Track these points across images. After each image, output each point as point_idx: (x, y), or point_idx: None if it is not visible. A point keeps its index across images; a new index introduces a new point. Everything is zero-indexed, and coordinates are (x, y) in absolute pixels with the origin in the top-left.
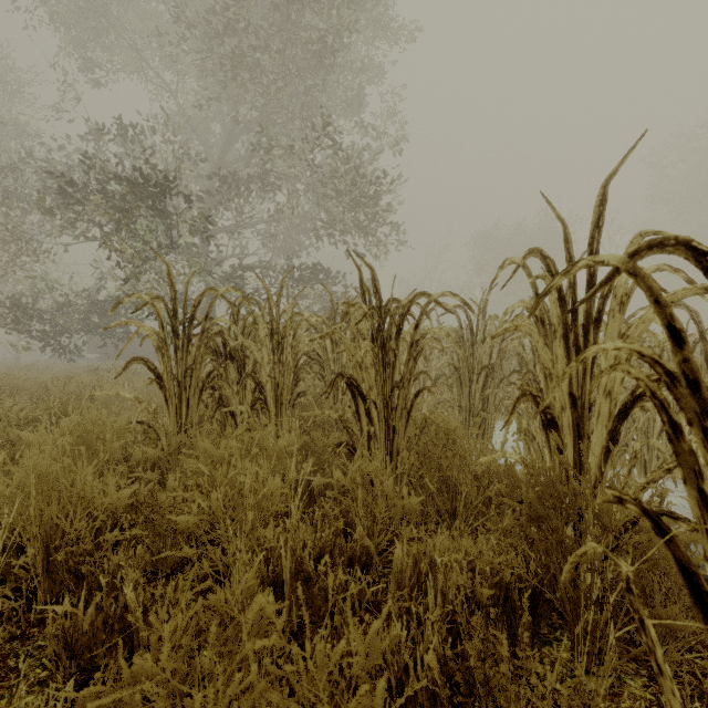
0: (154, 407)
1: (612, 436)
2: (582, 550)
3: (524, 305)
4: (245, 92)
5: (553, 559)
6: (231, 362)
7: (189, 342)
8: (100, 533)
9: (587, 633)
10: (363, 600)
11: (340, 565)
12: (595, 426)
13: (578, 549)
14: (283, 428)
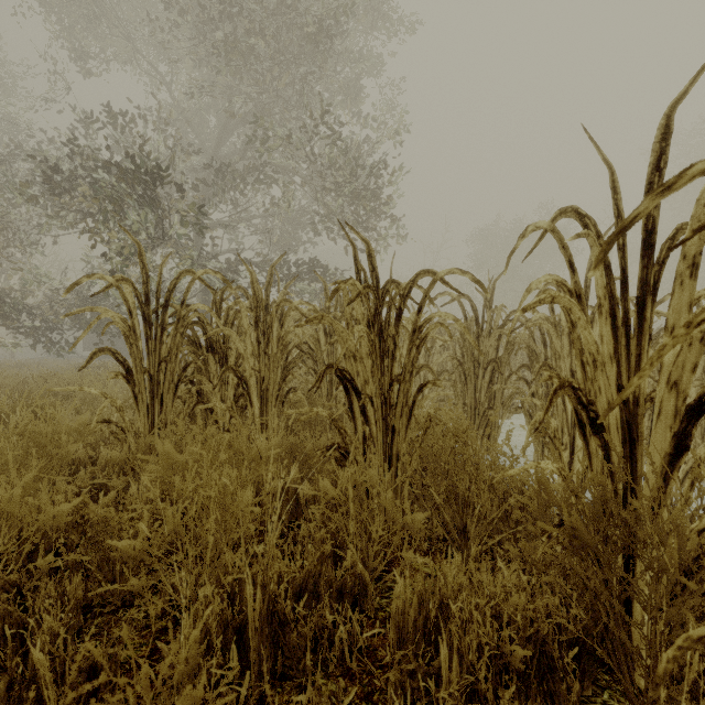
0: (119, 404)
1: (679, 440)
2: (701, 632)
3: (554, 278)
4: (239, 80)
5: (605, 603)
6: (212, 354)
7: (163, 331)
8: (36, 557)
9: (652, 703)
10: (355, 645)
11: (326, 601)
12: (654, 427)
13: (640, 592)
14: (269, 428)
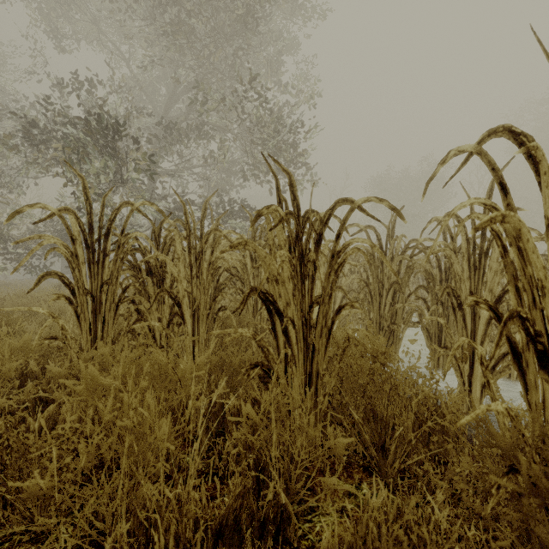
0: (62, 323)
1: None
2: None
3: (481, 202)
4: (183, 55)
5: None
6: (151, 277)
7: (105, 256)
8: None
9: None
10: None
11: (247, 542)
12: None
13: None
14: (200, 343)
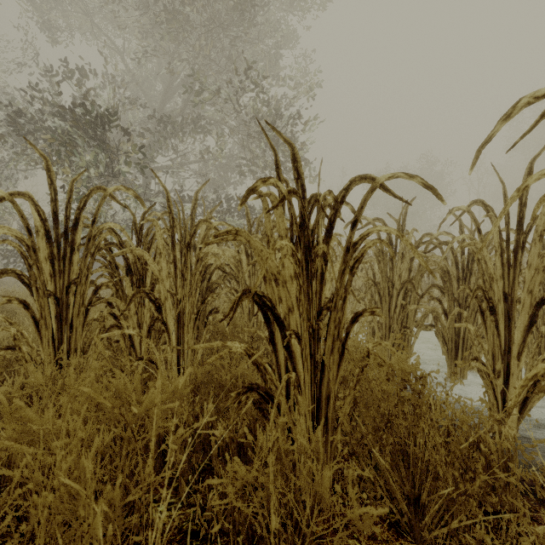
0: (14, 332)
1: None
2: None
3: None
4: (178, 46)
5: None
6: (130, 275)
7: (73, 251)
8: None
9: None
10: None
11: None
12: None
13: None
14: (185, 353)
